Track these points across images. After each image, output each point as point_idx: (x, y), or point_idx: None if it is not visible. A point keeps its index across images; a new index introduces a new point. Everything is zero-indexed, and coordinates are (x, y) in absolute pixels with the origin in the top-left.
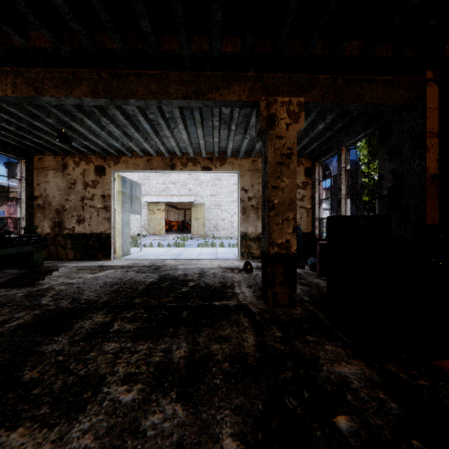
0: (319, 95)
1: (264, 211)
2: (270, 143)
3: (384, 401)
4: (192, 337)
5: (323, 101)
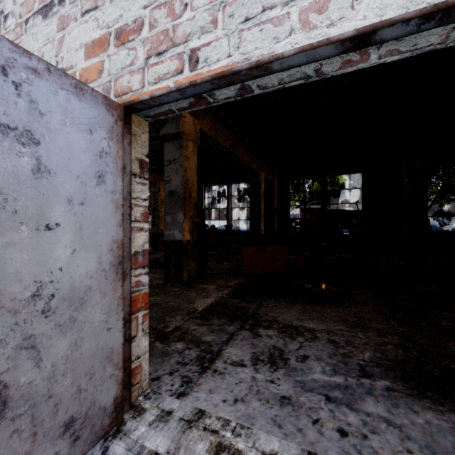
0: None
1: (154, 219)
2: (159, 197)
3: None
4: (157, 254)
5: None
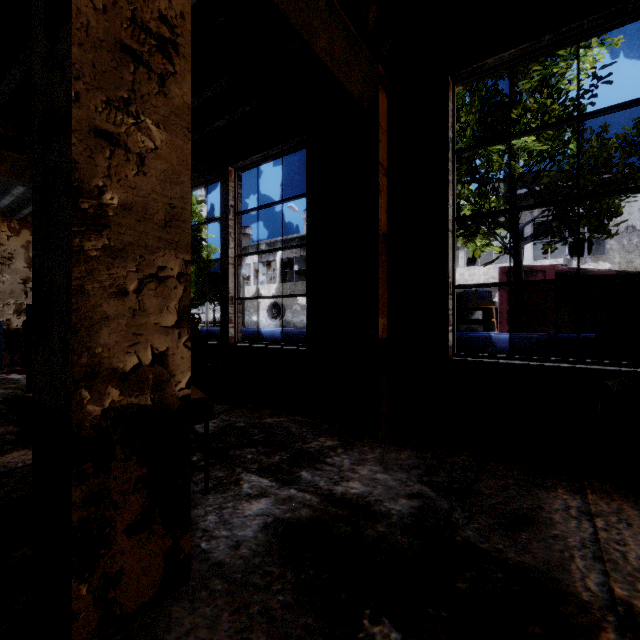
0: (11, 172)
1: None
2: None
3: (7, 438)
4: None
5: (18, 180)
